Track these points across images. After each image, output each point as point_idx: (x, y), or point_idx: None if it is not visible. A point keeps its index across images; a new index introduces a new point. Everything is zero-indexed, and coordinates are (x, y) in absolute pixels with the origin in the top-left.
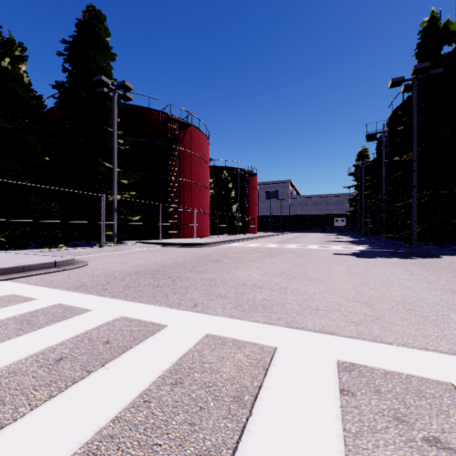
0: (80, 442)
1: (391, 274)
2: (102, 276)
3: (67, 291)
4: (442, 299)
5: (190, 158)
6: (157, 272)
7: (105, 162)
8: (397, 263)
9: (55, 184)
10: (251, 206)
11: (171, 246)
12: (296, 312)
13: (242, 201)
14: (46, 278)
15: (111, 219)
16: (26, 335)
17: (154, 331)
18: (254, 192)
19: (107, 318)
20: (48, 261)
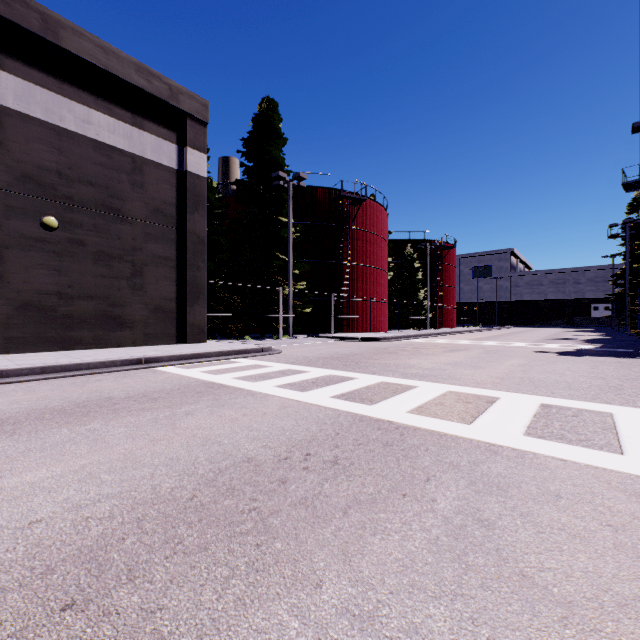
0: (338, 393)
1: (566, 367)
2: (300, 358)
3: (286, 364)
4: (576, 380)
5: (364, 237)
6: (341, 358)
7: (278, 252)
8: (599, 361)
9: (238, 280)
10: (446, 291)
11: (345, 340)
12: (443, 378)
13: (433, 284)
14: (264, 358)
15: (284, 312)
16: (289, 376)
17: (352, 379)
18: (450, 271)
19: (323, 374)
20: (258, 347)
